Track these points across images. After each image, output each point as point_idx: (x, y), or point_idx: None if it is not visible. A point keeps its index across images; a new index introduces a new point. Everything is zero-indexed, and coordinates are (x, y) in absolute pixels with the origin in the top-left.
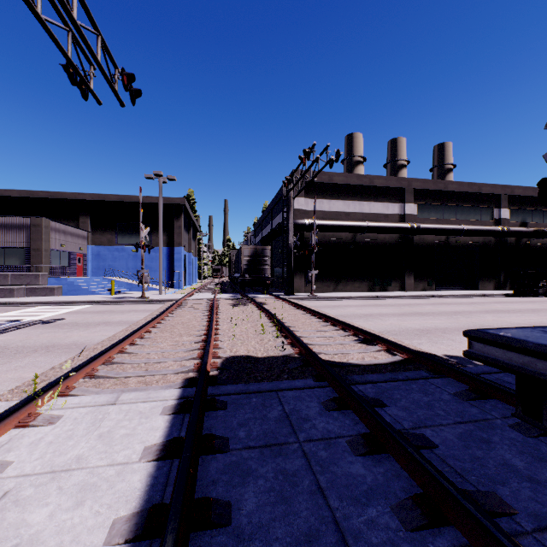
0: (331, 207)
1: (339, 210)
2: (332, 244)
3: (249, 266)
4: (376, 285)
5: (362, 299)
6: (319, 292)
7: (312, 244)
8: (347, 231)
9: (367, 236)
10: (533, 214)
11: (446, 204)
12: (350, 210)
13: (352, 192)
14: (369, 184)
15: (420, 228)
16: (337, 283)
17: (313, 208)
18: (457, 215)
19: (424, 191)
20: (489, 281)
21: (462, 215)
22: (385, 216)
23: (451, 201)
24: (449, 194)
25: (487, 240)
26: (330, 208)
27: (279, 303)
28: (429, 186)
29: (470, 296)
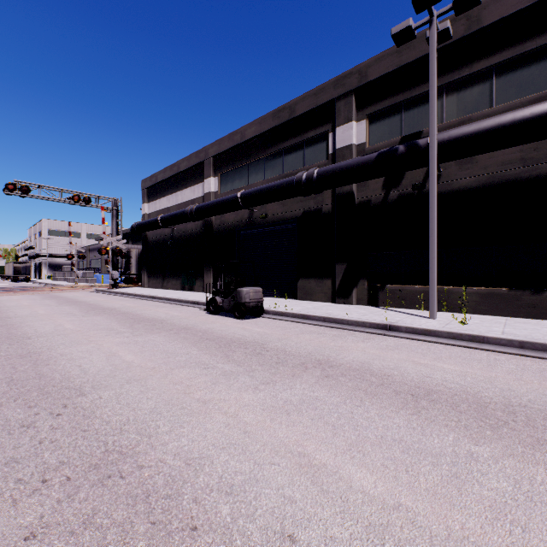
0: (160, 205)
1: (165, 207)
2: (161, 242)
3: (126, 265)
4: (184, 283)
5: (112, 294)
6: (155, 288)
7: (110, 245)
8: (152, 228)
9: (180, 229)
10: (453, 98)
11: (251, 161)
12: (171, 204)
13: (172, 185)
14: (178, 171)
15: (192, 211)
16: (163, 280)
17: (152, 211)
18: (267, 172)
19: (225, 154)
20: (318, 283)
21: (275, 169)
22: (192, 202)
23: (257, 153)
24: (253, 144)
25: (314, 202)
26: (160, 206)
27: (50, 291)
28: (225, 146)
29: (183, 302)
